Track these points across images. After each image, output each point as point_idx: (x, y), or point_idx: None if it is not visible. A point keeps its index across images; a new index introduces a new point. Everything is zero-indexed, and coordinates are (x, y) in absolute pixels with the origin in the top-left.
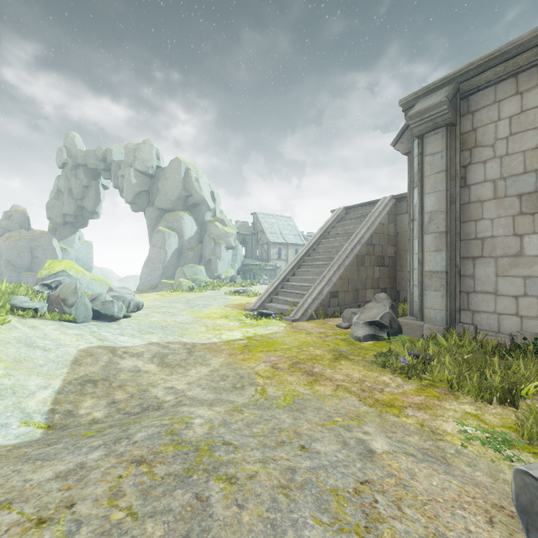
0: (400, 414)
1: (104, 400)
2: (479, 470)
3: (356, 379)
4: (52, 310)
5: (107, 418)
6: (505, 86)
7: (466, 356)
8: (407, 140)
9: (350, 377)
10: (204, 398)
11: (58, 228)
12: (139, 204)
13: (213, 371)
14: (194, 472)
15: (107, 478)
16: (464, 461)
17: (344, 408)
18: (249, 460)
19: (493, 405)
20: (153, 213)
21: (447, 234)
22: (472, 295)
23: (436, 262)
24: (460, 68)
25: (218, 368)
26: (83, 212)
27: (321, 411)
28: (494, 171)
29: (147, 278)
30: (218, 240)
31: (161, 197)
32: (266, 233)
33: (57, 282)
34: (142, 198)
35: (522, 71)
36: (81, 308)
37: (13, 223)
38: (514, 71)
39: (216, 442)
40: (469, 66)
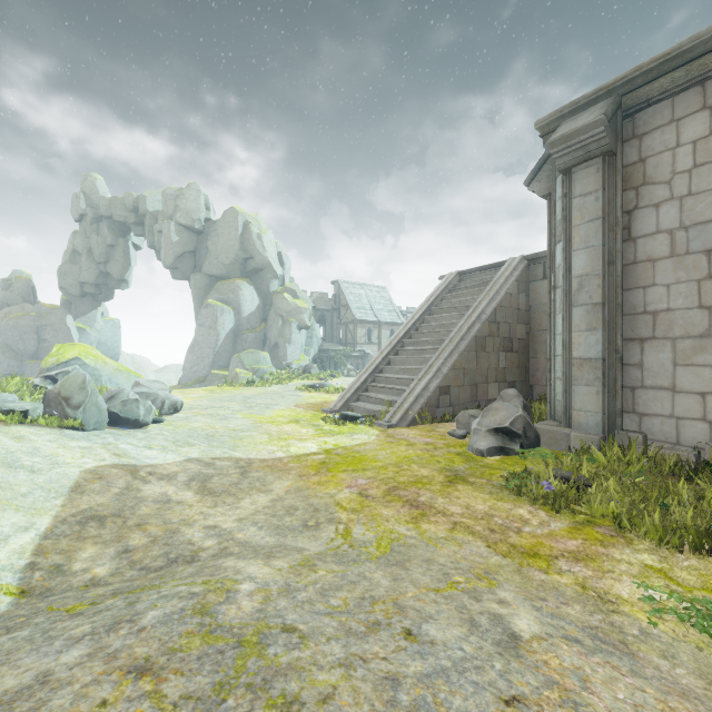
0: (549, 569)
1: (113, 547)
2: (681, 665)
3: (480, 513)
4: (50, 413)
5: (113, 576)
6: (687, 98)
7: (637, 478)
8: (546, 178)
9: (471, 510)
10: (261, 544)
11: (74, 301)
12: (181, 269)
13: (275, 500)
14: (230, 692)
15: (79, 707)
16: (655, 648)
17: (466, 559)
18: (323, 662)
19: (683, 554)
20: (200, 282)
21: (604, 307)
22: (638, 392)
23: (589, 346)
24: (622, 74)
25: (284, 496)
26: (107, 280)
27: (433, 565)
28: (671, 218)
29: (192, 368)
30: (288, 318)
31: (212, 259)
32: (351, 308)
33: (65, 373)
34: (186, 262)
35: (711, 76)
36: (92, 411)
37: (14, 294)
38: (699, 77)
39: (271, 627)
40: (635, 72)
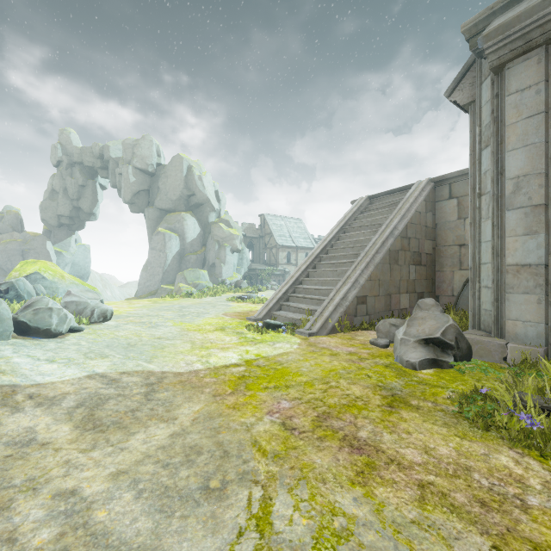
0: None
1: None
2: None
3: (448, 463)
4: None
5: None
6: None
7: None
8: (469, 85)
9: (434, 457)
10: (126, 537)
11: (53, 230)
12: (138, 204)
13: (176, 435)
14: None
15: None
16: None
17: None
18: None
19: None
20: (153, 214)
21: (547, 208)
22: None
23: (527, 251)
24: None
25: (188, 428)
26: (79, 213)
27: None
28: None
29: (146, 284)
30: (223, 243)
31: (162, 196)
32: (274, 235)
33: (8, 283)
34: (141, 198)
35: None
36: None
37: (5, 225)
38: None
39: None
40: None
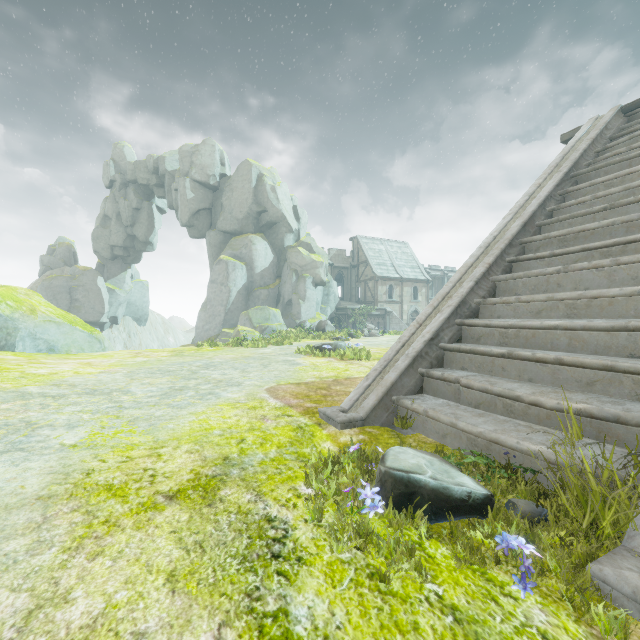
0: None
1: None
2: None
3: None
4: None
5: None
6: None
7: None
8: None
9: None
10: None
11: (106, 264)
12: (197, 227)
13: None
14: None
15: None
16: None
17: None
18: None
19: None
20: (215, 239)
21: None
22: None
23: None
24: None
25: None
26: (134, 242)
27: None
28: None
29: (205, 327)
30: (302, 273)
31: (226, 215)
32: (370, 264)
33: None
34: (202, 219)
35: None
36: None
37: (57, 259)
38: None
39: None
40: None
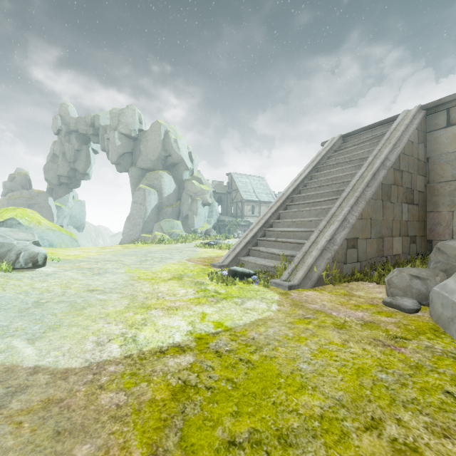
0: None
1: None
2: None
3: None
4: None
5: None
6: None
7: None
8: None
9: None
10: None
11: (54, 188)
12: (123, 165)
13: None
14: None
15: None
16: None
17: None
18: None
19: None
20: (135, 173)
21: None
22: None
23: None
24: None
25: None
26: (76, 173)
27: None
28: None
29: (129, 233)
30: (195, 197)
31: (143, 157)
32: (240, 191)
33: None
34: (126, 159)
35: None
36: None
37: (16, 184)
38: None
39: None
40: None
